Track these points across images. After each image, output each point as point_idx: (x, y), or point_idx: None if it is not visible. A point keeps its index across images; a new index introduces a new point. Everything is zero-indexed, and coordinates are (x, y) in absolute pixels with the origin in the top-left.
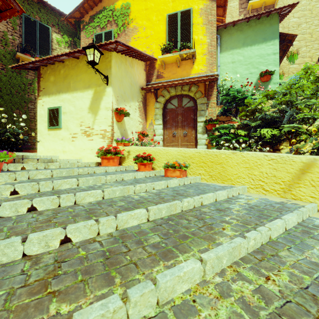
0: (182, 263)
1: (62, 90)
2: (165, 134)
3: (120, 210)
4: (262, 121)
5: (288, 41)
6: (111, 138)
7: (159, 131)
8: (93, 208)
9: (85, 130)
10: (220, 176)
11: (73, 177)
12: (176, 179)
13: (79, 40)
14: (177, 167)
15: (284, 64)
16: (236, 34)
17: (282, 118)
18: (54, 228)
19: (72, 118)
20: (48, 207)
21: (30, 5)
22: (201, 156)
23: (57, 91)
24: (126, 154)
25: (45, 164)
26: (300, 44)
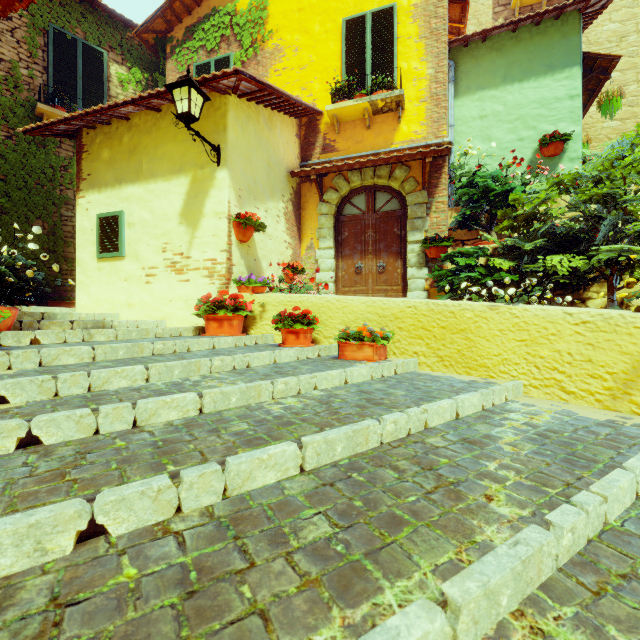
0: (393, 616)
1: (125, 177)
2: (340, 269)
3: (237, 444)
4: (547, 239)
5: (600, 69)
6: (226, 277)
7: (328, 263)
8: (174, 437)
9: (174, 260)
10: (460, 359)
11: (140, 361)
12: (365, 364)
13: (165, 78)
14: (366, 338)
15: (591, 119)
16: (489, 58)
17: (594, 232)
18: (63, 501)
19: (145, 236)
20: (69, 436)
21: (65, 8)
22: (418, 314)
23: (116, 180)
24: (257, 311)
25: (83, 332)
26: (625, 78)
